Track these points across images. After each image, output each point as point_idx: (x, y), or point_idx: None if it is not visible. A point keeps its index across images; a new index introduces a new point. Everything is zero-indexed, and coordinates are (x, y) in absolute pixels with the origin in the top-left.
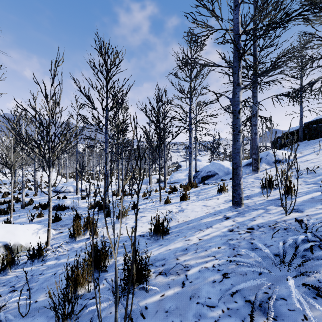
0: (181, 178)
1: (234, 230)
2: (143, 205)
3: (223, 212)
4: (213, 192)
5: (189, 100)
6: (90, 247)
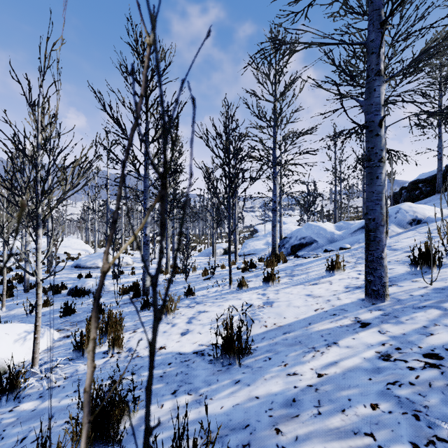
0: (259, 248)
1: (393, 356)
2: (203, 290)
3: (351, 311)
4: (316, 271)
5: (273, 130)
6: (105, 374)
